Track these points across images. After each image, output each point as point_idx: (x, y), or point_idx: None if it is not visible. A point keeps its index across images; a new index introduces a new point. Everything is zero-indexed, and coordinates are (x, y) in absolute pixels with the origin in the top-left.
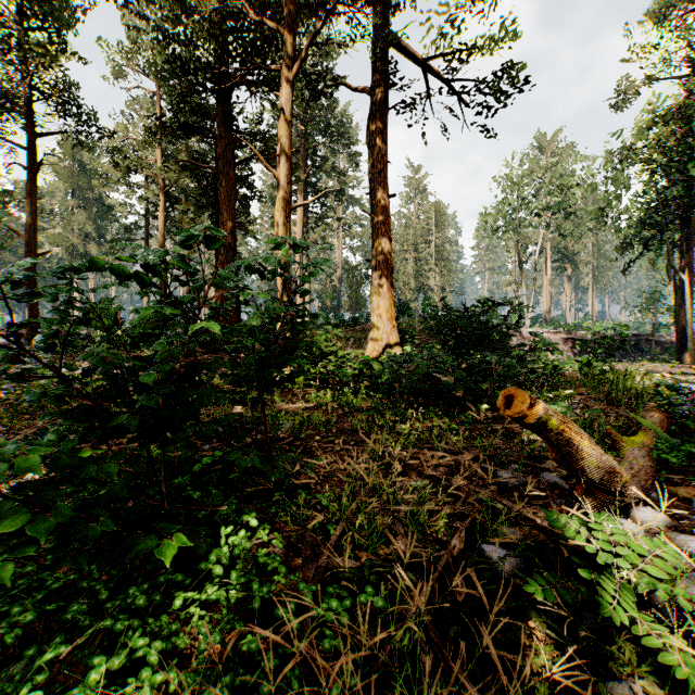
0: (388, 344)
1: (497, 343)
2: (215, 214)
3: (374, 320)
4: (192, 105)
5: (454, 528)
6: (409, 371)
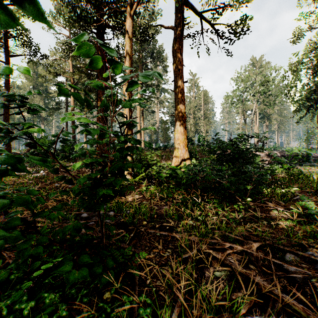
0: (183, 159)
1: (249, 159)
2: (96, 94)
3: (176, 146)
4: None
5: None
6: (201, 177)
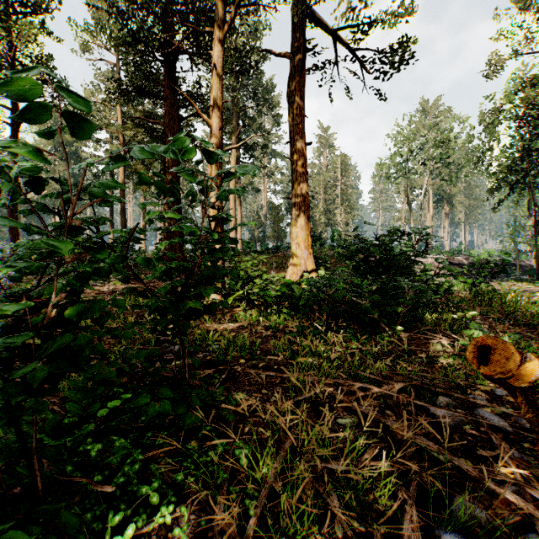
0: (305, 268)
1: (405, 268)
2: (163, 162)
3: (293, 248)
4: (144, 72)
5: (397, 493)
6: (328, 295)
